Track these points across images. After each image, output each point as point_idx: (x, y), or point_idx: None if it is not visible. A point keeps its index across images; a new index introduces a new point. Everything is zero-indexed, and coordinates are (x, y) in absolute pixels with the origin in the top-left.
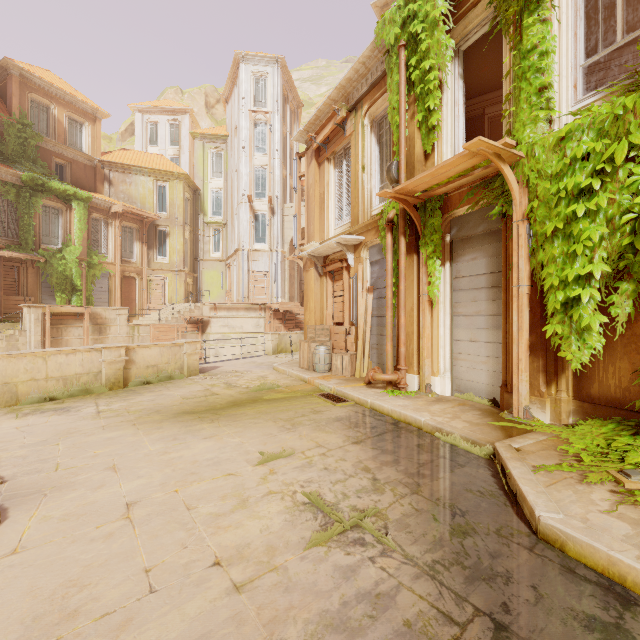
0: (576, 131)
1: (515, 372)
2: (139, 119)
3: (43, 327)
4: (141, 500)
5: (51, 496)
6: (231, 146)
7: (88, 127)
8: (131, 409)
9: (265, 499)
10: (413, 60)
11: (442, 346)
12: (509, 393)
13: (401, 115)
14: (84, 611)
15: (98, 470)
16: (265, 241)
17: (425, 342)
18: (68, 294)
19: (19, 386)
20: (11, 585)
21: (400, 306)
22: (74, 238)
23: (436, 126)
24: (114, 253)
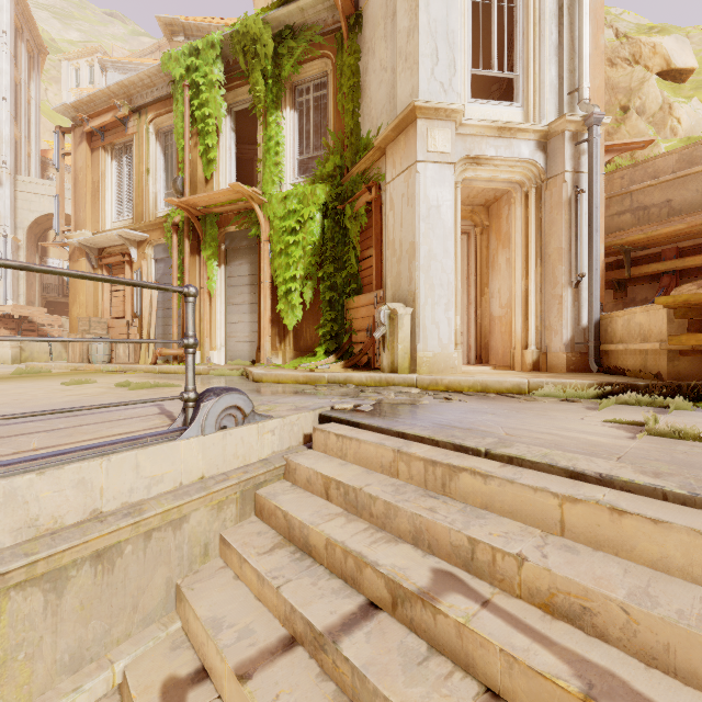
0: (291, 196)
1: (263, 336)
2: None
3: None
4: None
5: None
6: None
7: None
8: None
9: (86, 389)
10: (196, 102)
11: (219, 328)
12: (261, 352)
13: (186, 141)
14: None
15: None
16: None
17: (206, 324)
18: None
19: None
20: None
21: None
22: None
23: (214, 160)
24: None
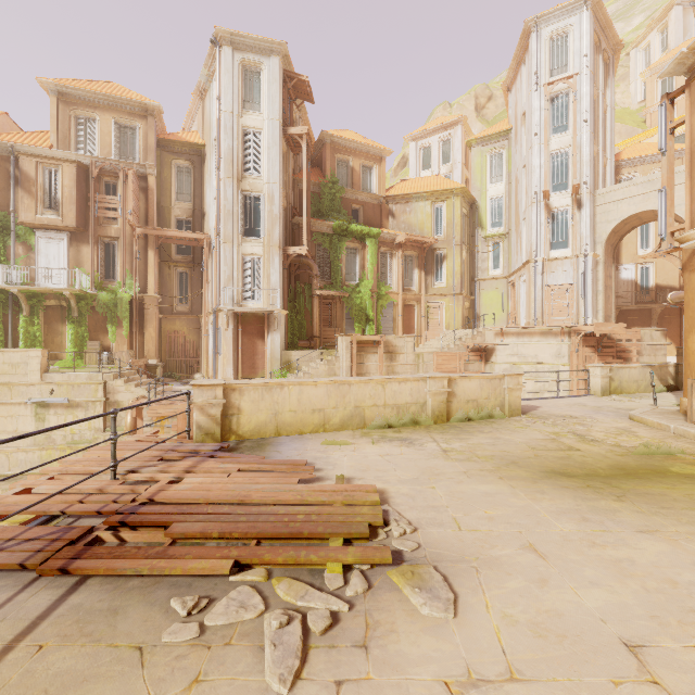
0: None
1: None
2: (413, 148)
3: (350, 354)
4: (644, 644)
5: (485, 574)
6: (515, 140)
7: (376, 169)
8: (477, 453)
9: None
10: None
11: None
12: None
13: None
14: None
15: (514, 546)
16: (566, 245)
17: None
18: (363, 324)
19: (365, 410)
20: None
21: None
22: (367, 273)
23: None
24: (397, 283)
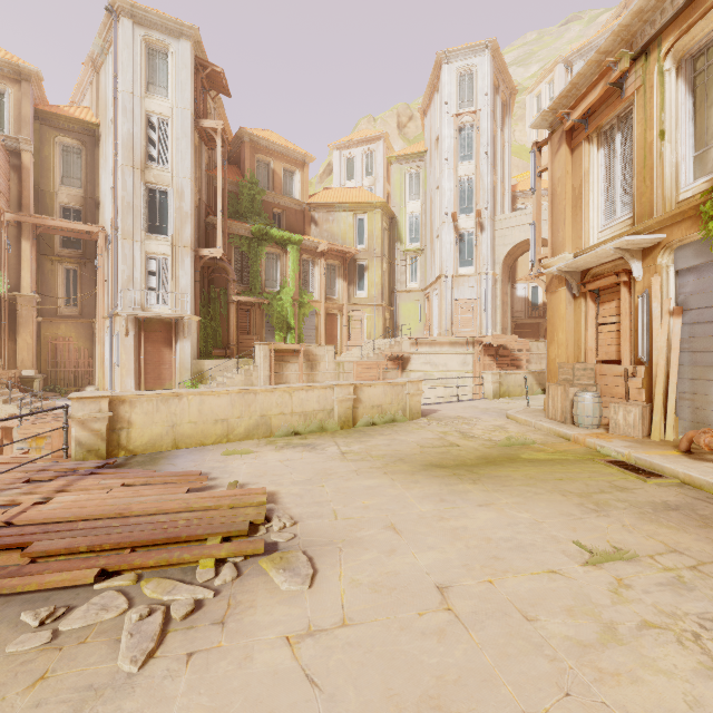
0: None
1: None
2: (337, 157)
3: (269, 363)
4: (451, 585)
5: (346, 552)
6: (430, 162)
7: (298, 174)
8: (372, 453)
9: (647, 635)
10: None
11: None
12: None
13: None
14: None
15: (378, 527)
16: (471, 264)
17: None
18: (284, 332)
19: (272, 419)
20: (362, 675)
21: None
22: (289, 280)
23: None
24: (320, 291)
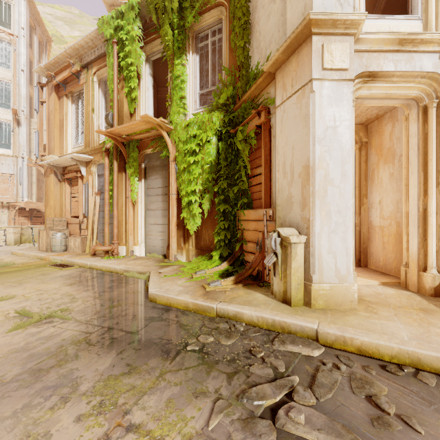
0: (192, 123)
1: (170, 238)
2: None
3: None
4: None
5: None
6: None
7: None
8: None
9: None
10: (121, 54)
11: (140, 228)
12: (169, 249)
13: (114, 85)
14: None
15: None
16: (9, 147)
17: (129, 226)
18: None
19: None
20: None
21: (114, 204)
22: None
23: (136, 98)
24: None
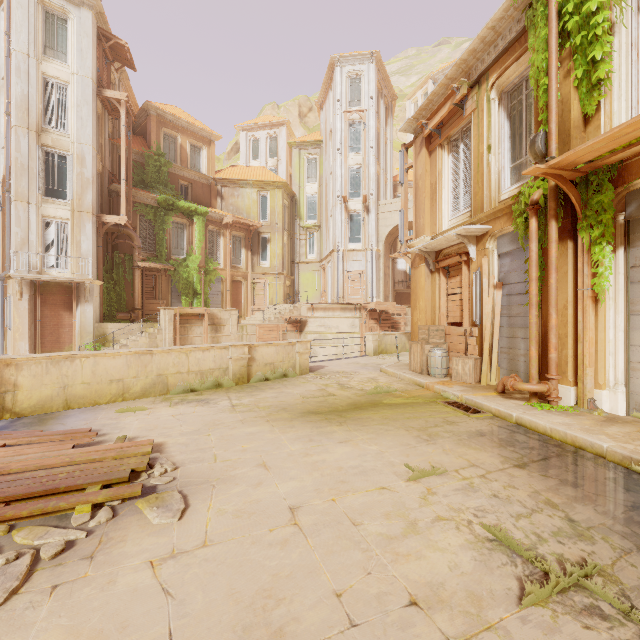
0: None
1: None
2: (243, 137)
3: (174, 326)
4: (302, 505)
5: (219, 488)
6: (325, 150)
7: (205, 150)
8: (260, 405)
9: (437, 526)
10: (570, 5)
11: (612, 353)
12: None
13: (551, 75)
14: (289, 632)
15: (251, 466)
16: (359, 241)
17: (587, 347)
18: (191, 297)
19: (169, 378)
20: (212, 582)
21: (550, 303)
22: (195, 248)
23: (604, 79)
24: (225, 260)
